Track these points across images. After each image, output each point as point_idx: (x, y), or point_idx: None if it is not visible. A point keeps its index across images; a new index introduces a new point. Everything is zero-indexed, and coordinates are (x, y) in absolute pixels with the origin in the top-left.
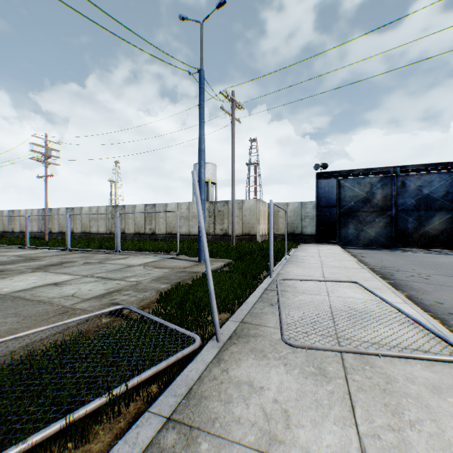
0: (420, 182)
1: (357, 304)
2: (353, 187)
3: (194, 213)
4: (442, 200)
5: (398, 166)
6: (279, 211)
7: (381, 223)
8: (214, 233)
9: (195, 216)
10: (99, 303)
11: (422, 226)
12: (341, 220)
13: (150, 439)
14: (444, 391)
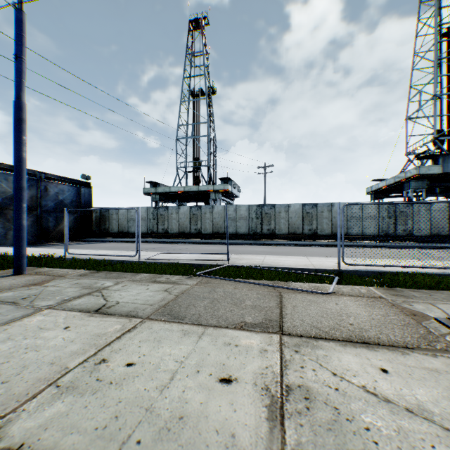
0: (58, 189)
1: (193, 255)
2: (2, 182)
3: None
4: (71, 206)
5: (42, 172)
6: None
7: (30, 222)
8: None
9: None
10: (187, 280)
11: (60, 225)
12: None
13: (266, 265)
14: (241, 256)
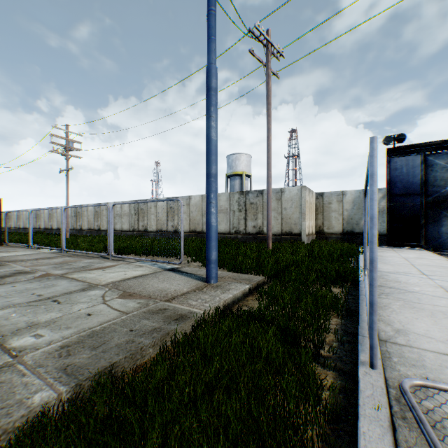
0: None
1: None
2: None
3: (221, 206)
4: None
5: None
6: (332, 203)
7: None
8: (245, 231)
9: (221, 210)
10: None
11: None
12: (428, 213)
13: None
14: None
